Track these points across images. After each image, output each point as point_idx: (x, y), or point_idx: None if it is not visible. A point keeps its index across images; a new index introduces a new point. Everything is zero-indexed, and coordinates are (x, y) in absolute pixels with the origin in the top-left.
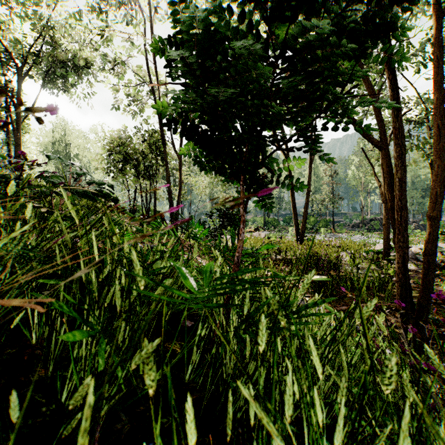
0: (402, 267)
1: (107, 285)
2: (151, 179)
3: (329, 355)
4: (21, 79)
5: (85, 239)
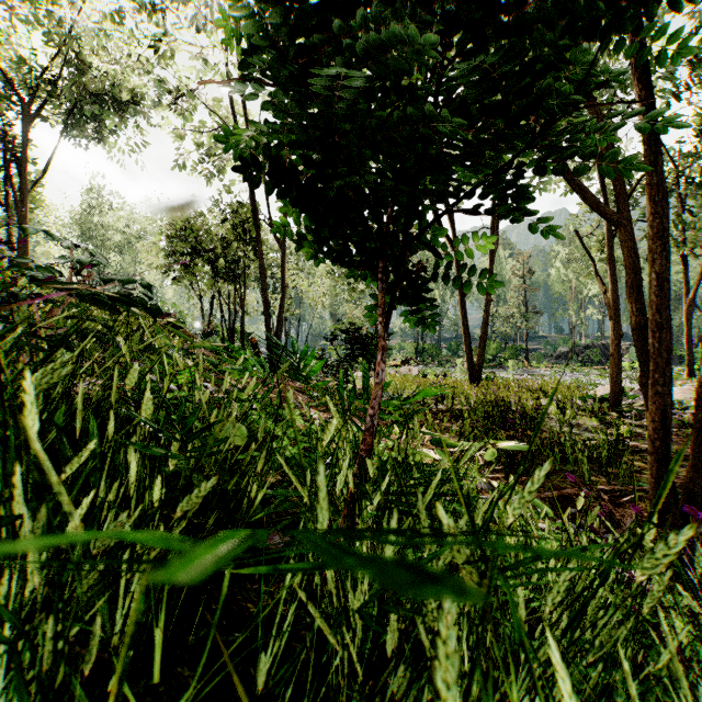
0: (661, 428)
1: (78, 489)
2: (236, 282)
3: (552, 615)
4: (28, 122)
5: (36, 386)
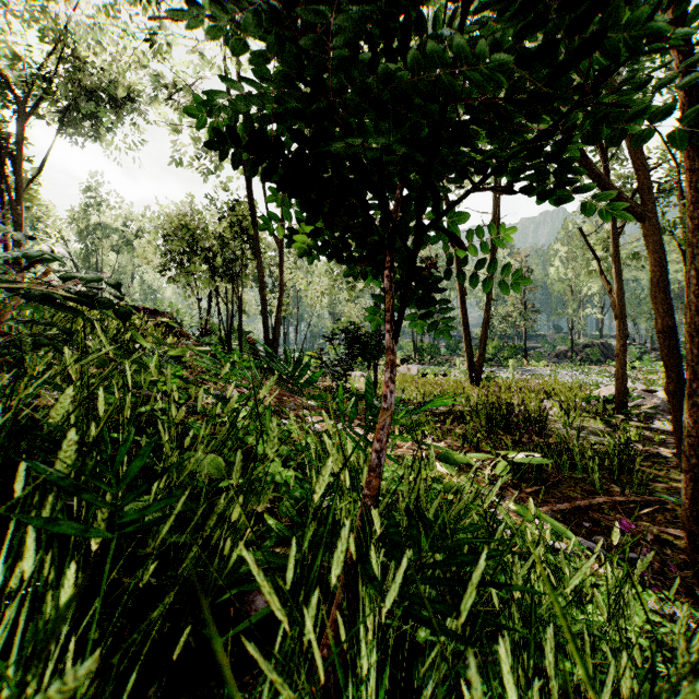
0: (698, 444)
1: None
2: (234, 281)
3: None
4: (23, 119)
5: None
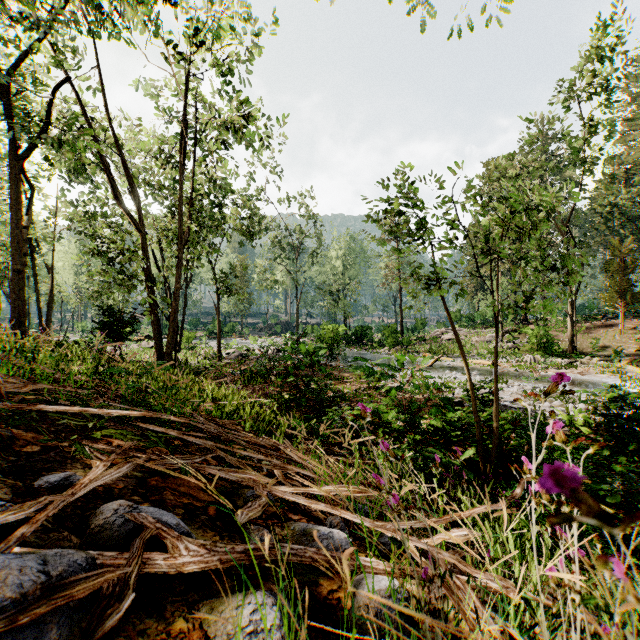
0: None
1: None
2: None
3: None
4: None
5: None
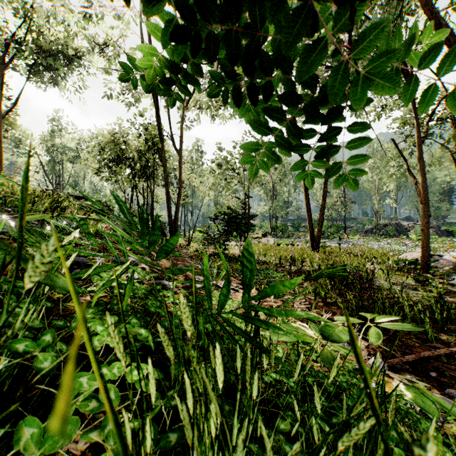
0: None
1: None
2: (149, 180)
3: None
4: (2, 67)
5: None
